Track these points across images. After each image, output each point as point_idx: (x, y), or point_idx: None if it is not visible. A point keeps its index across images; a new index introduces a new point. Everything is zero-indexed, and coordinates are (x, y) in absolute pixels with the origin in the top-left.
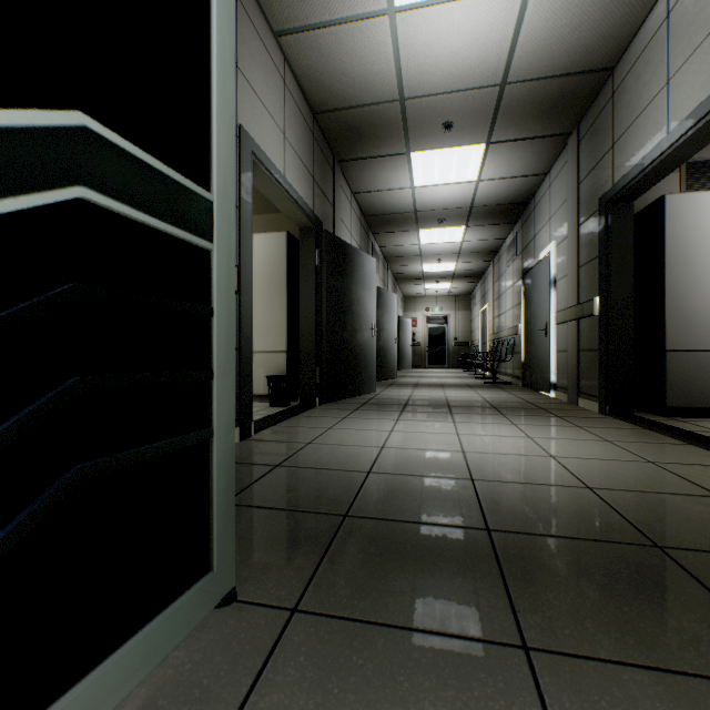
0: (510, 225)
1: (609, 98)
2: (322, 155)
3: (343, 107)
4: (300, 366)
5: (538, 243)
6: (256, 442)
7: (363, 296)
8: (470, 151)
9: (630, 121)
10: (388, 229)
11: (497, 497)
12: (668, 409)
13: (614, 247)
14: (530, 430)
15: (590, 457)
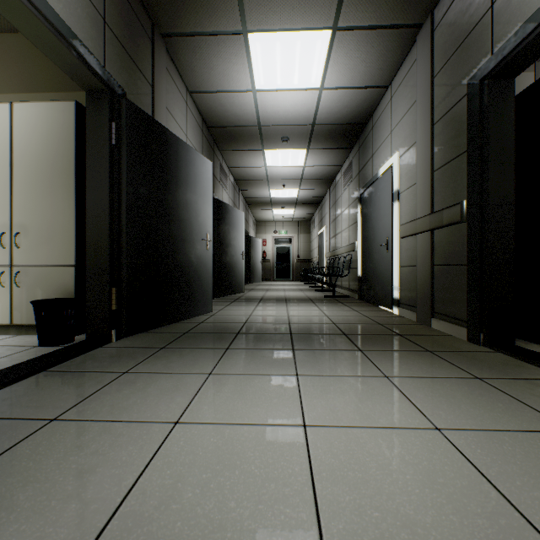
0: (347, 151)
1: None
2: (127, 4)
3: None
4: (86, 286)
5: (377, 160)
6: None
7: (193, 201)
8: (315, 39)
9: None
10: (235, 146)
11: None
12: None
13: (491, 135)
14: (423, 399)
15: None
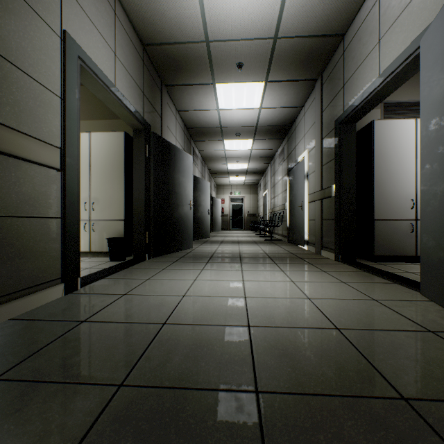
0: (281, 140)
1: (341, 55)
2: (151, 78)
3: (165, 42)
4: (133, 231)
5: (297, 151)
6: (79, 295)
7: (183, 181)
8: (255, 86)
9: (355, 69)
10: (204, 138)
11: (267, 346)
12: (375, 257)
13: (344, 152)
14: (293, 276)
15: (335, 297)
